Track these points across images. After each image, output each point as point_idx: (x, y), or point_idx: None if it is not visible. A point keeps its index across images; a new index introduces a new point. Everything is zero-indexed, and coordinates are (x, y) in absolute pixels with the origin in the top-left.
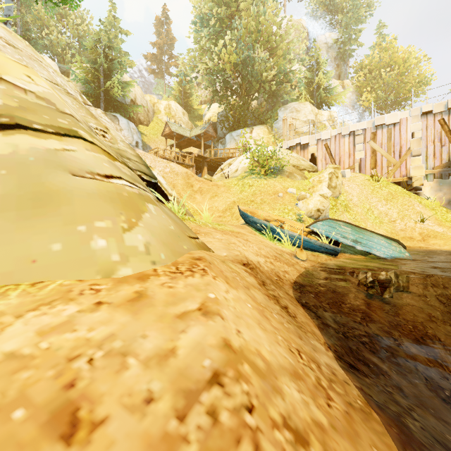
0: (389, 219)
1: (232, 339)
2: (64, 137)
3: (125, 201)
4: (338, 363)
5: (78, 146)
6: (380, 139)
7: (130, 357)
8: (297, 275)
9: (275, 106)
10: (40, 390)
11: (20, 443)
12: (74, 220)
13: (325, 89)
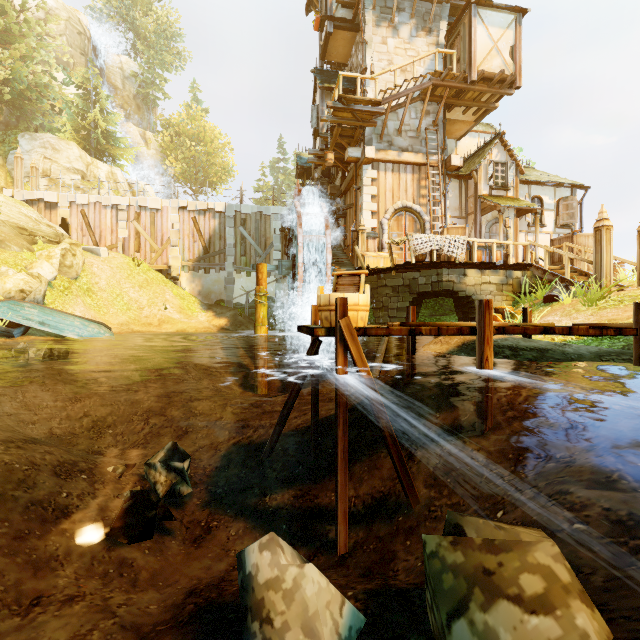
0: (138, 306)
1: None
2: None
3: None
4: None
5: None
6: (144, 222)
7: None
8: None
9: (20, 126)
10: None
11: None
12: None
13: (108, 135)
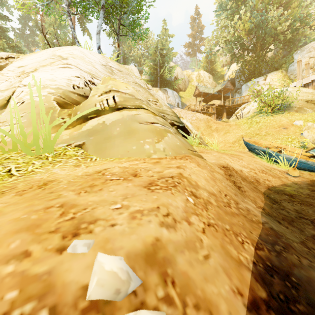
0: None
1: (184, 174)
2: (137, 109)
3: (157, 132)
4: (261, 213)
5: (142, 112)
6: None
7: (150, 171)
8: (279, 184)
9: (291, 51)
10: (130, 171)
11: (127, 175)
12: (139, 139)
13: None
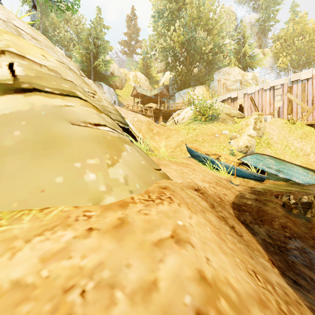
0: (303, 153)
1: (204, 269)
2: (66, 96)
3: (108, 143)
4: (285, 281)
5: (76, 103)
6: (295, 92)
7: (117, 290)
8: (233, 197)
9: (211, 71)
10: None
11: None
12: (72, 158)
13: (250, 56)
